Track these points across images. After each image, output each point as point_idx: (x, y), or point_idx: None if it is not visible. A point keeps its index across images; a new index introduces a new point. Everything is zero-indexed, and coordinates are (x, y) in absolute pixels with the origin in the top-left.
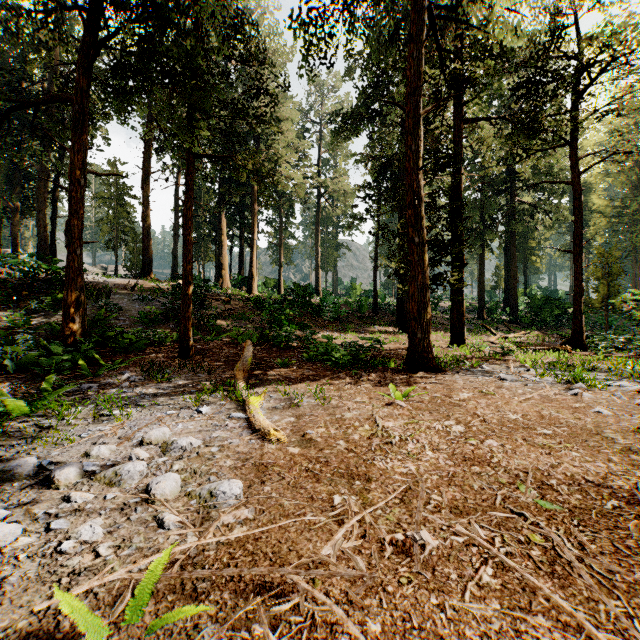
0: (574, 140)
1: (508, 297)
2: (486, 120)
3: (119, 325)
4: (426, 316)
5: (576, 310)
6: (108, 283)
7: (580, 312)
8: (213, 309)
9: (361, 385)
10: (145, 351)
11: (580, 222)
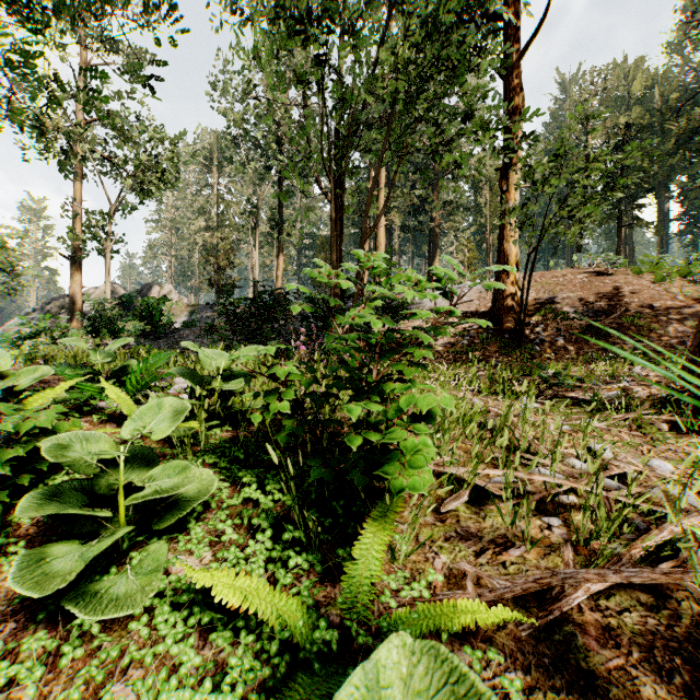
0: None
1: None
2: None
3: None
4: None
5: None
6: None
7: None
8: None
9: None
10: None
11: None
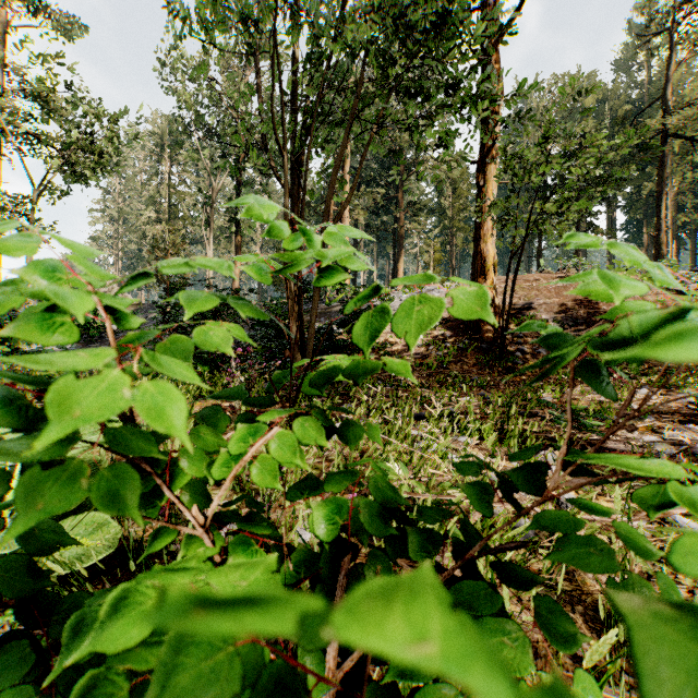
0: None
1: None
2: None
3: None
4: None
5: None
6: None
7: None
8: None
9: None
10: None
11: None
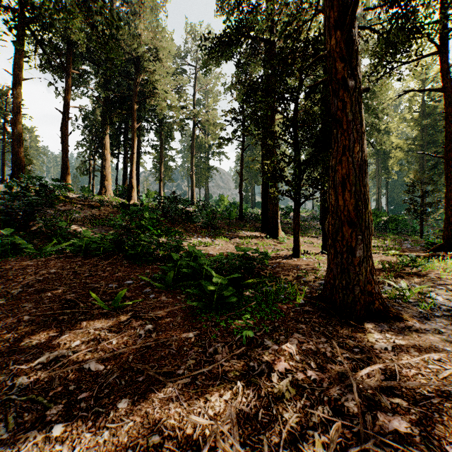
0: (445, 46)
1: None
2: None
3: None
4: (367, 218)
5: (449, 215)
6: None
7: None
8: (74, 214)
9: None
10: None
11: None
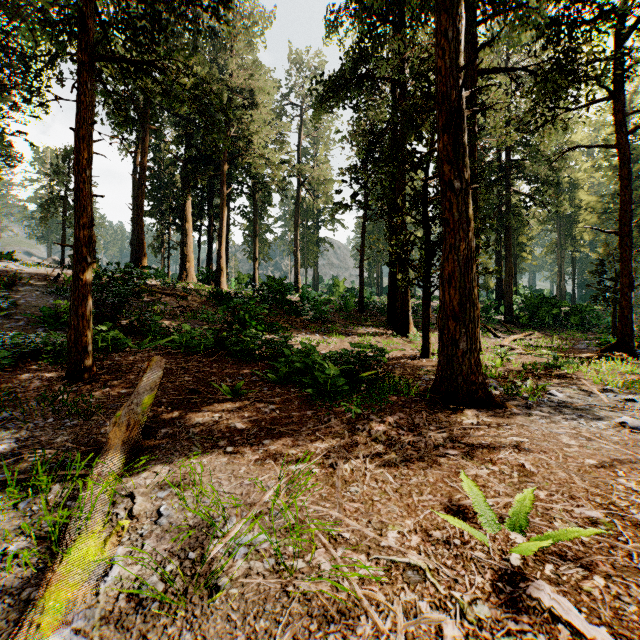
0: (619, 92)
1: (500, 295)
2: (505, 70)
3: (7, 327)
4: (473, 312)
5: (624, 307)
6: (17, 271)
7: (629, 309)
8: (161, 306)
9: (379, 459)
10: (22, 368)
11: (628, 195)
